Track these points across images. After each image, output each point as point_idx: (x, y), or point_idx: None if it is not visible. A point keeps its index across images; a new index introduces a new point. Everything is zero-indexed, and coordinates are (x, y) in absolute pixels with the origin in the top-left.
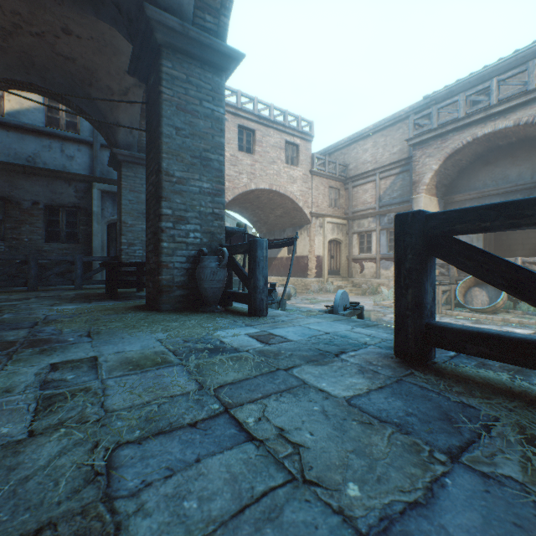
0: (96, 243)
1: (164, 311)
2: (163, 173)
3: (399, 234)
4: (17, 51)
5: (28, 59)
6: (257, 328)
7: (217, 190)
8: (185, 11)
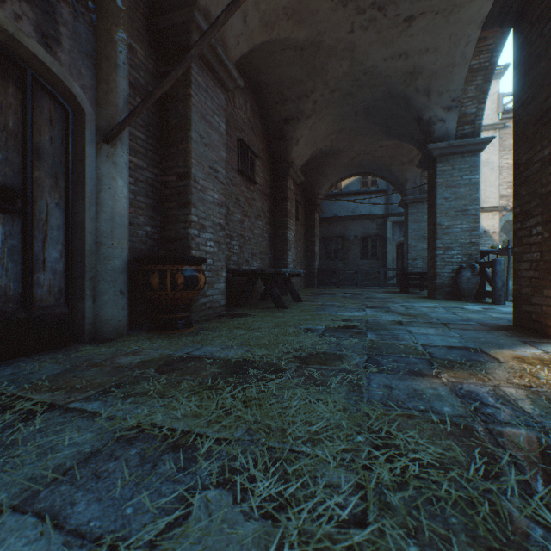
0: (388, 258)
1: (437, 299)
2: (437, 225)
3: None
4: (355, 163)
5: (359, 164)
6: (488, 307)
7: (473, 227)
8: (450, 132)
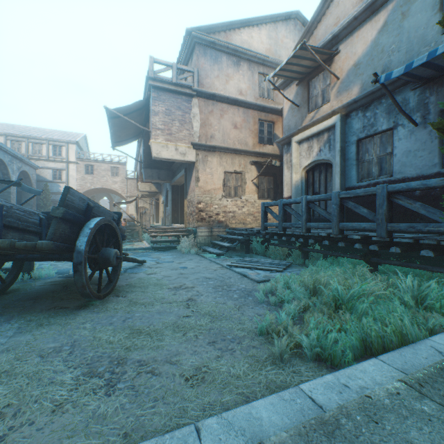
0: None
1: None
2: None
3: None
4: None
5: None
6: None
7: None
8: (1, 176)
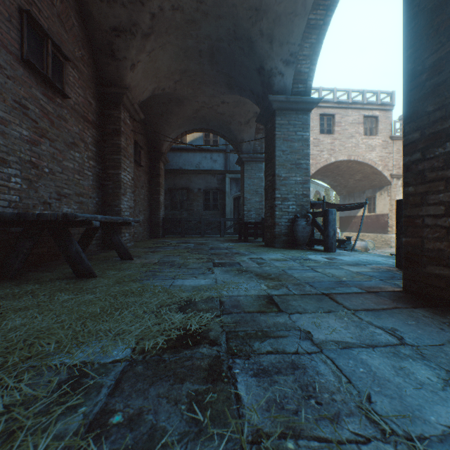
0: (227, 210)
1: (276, 248)
2: (276, 176)
3: (396, 209)
4: (199, 117)
5: (203, 118)
6: (327, 256)
7: (305, 180)
8: (287, 88)
